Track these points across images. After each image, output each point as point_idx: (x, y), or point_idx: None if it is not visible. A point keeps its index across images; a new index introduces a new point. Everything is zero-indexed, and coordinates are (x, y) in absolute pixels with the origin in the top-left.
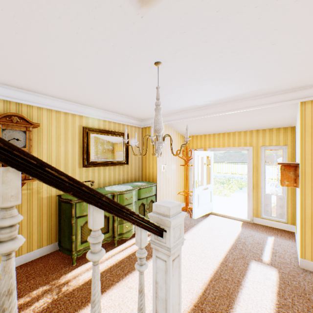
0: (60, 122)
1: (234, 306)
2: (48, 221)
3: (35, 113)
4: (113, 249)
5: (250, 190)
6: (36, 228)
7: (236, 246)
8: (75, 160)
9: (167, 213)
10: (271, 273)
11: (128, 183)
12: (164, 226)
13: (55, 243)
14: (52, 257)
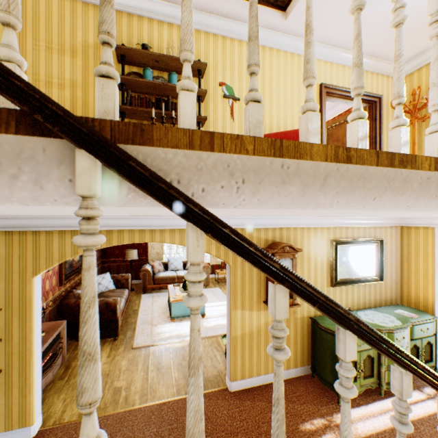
0: (310, 238)
1: None
2: (300, 342)
3: (291, 234)
4: (381, 400)
5: None
6: (292, 347)
7: None
8: (323, 278)
9: None
10: None
11: (383, 307)
12: None
13: (306, 366)
14: (308, 383)
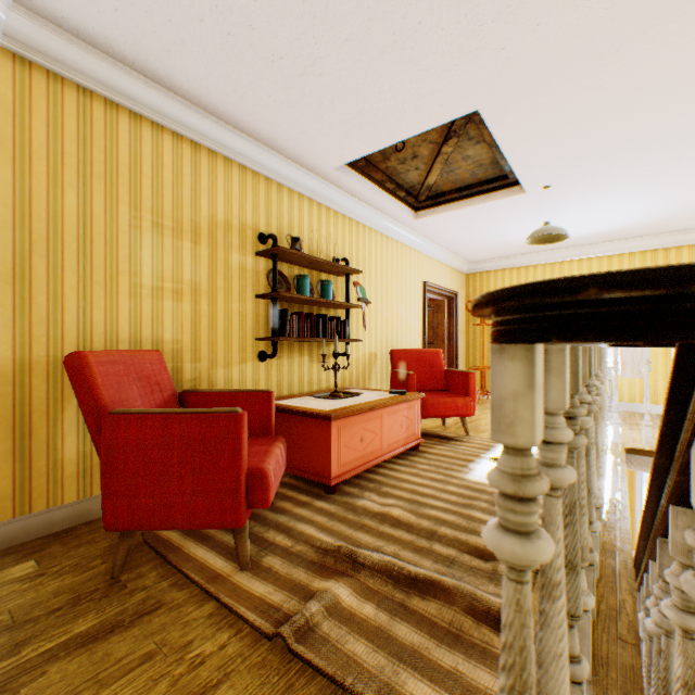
0: None
1: None
2: None
3: None
4: None
5: None
6: None
7: None
8: None
9: None
10: None
11: None
12: None
13: None
14: None
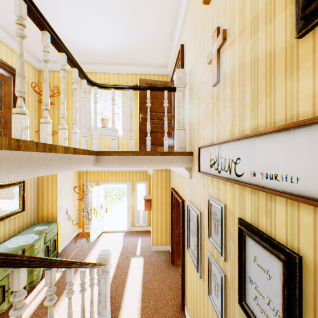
0: None
1: (126, 285)
2: None
3: None
4: (26, 299)
5: (129, 210)
6: None
7: (123, 252)
8: None
9: (106, 256)
10: (141, 260)
11: (27, 230)
12: (105, 262)
13: None
14: None
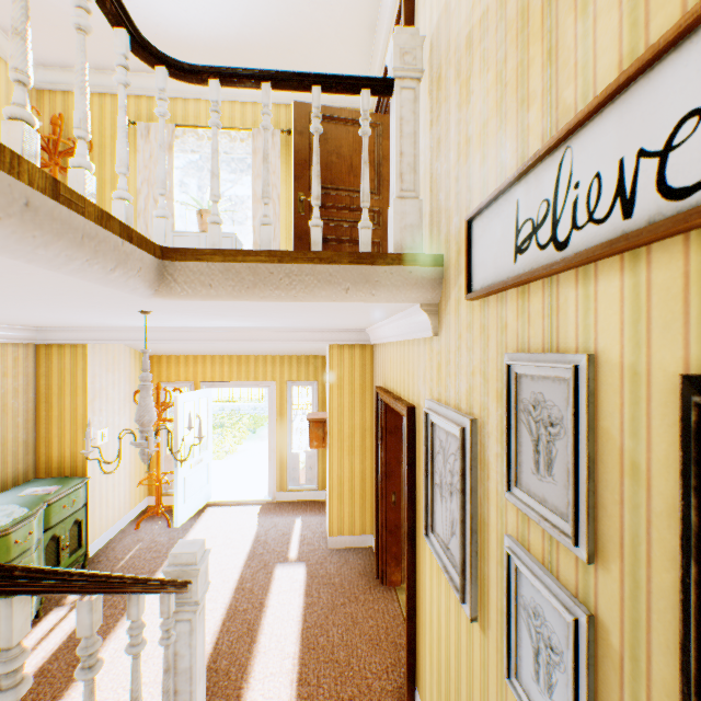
0: None
1: (259, 638)
2: None
3: None
4: None
5: (273, 452)
6: None
7: (256, 552)
8: None
9: (194, 560)
10: (300, 571)
11: (0, 495)
12: (189, 577)
13: None
14: None
